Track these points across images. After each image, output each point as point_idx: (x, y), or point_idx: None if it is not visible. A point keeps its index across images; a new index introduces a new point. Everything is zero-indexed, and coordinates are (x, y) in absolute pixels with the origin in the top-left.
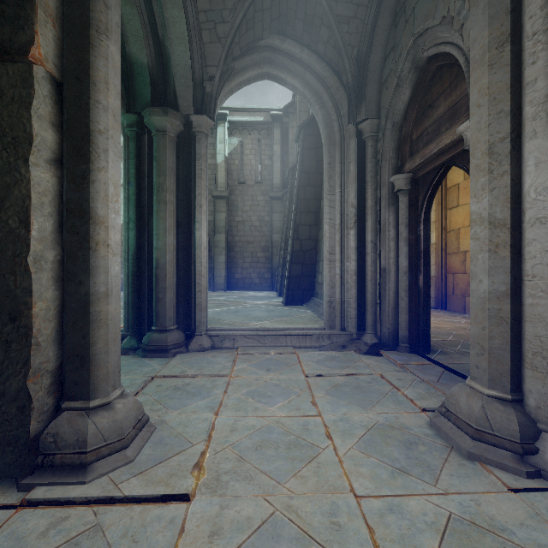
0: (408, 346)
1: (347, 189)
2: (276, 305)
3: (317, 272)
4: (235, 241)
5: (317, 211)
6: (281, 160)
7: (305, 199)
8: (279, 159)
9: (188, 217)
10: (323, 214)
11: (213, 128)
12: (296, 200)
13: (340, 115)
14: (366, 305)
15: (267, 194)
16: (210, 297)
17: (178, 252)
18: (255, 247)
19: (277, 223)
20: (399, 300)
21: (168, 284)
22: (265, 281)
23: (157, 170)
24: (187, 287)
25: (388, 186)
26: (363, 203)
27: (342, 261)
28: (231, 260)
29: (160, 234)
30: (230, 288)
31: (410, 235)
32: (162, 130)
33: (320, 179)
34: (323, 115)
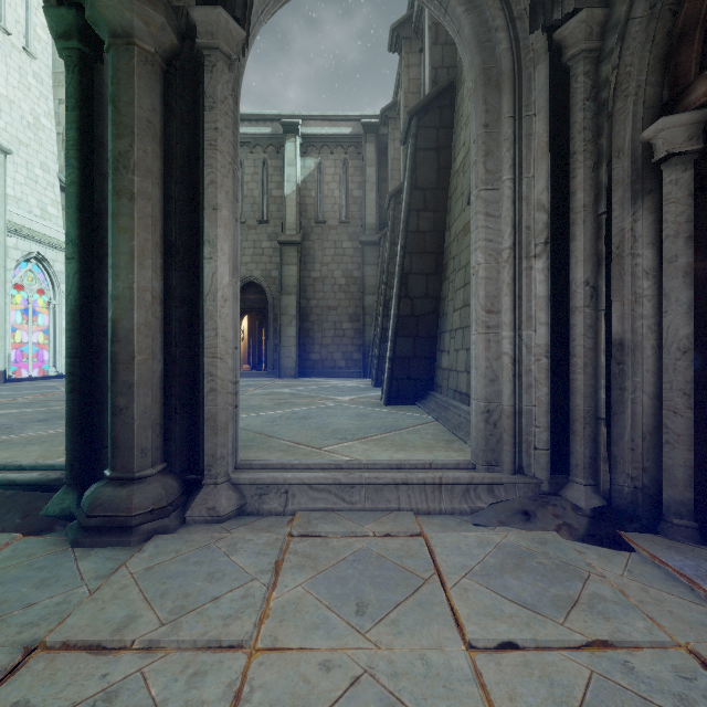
0: (693, 526)
1: (527, 173)
2: (372, 403)
3: (438, 351)
4: (310, 306)
5: (438, 252)
6: (377, 189)
7: (418, 232)
8: (374, 188)
9: (194, 236)
10: (449, 254)
11: (280, 144)
12: (404, 233)
13: (511, 17)
14: (571, 420)
15: (357, 239)
16: (270, 388)
17: (170, 307)
18: (340, 314)
19: (372, 279)
20: (665, 414)
21: (138, 376)
22: (354, 363)
23: (115, 124)
24: (190, 380)
25: (632, 153)
26: (561, 203)
27: (515, 327)
28: (305, 334)
29: (120, 265)
30: (304, 375)
31: (699, 262)
32: (124, 34)
33: (444, 198)
34: (472, 24)
